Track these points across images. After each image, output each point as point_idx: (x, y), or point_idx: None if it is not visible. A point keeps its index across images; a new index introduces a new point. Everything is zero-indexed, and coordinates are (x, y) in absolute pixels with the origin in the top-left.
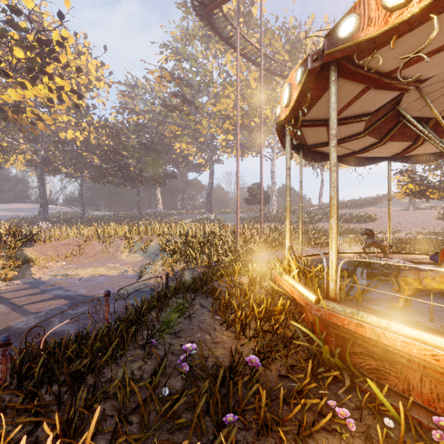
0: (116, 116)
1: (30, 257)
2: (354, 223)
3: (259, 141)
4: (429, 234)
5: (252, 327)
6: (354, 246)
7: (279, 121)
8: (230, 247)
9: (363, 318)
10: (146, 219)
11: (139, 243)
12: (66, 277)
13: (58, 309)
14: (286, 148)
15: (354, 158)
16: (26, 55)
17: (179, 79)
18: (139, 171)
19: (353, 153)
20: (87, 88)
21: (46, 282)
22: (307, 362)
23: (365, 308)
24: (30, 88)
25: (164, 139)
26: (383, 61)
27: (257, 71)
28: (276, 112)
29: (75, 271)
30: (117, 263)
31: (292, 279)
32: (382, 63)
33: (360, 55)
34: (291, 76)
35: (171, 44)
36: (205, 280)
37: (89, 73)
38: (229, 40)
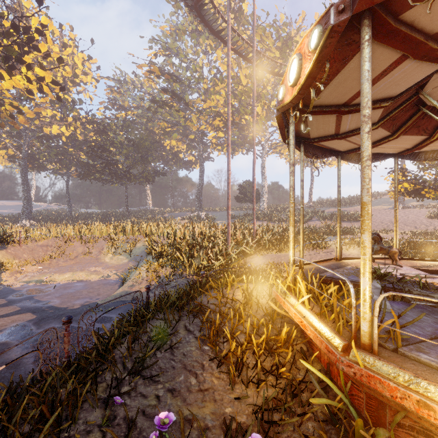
0: (104, 112)
1: (1, 261)
2: (346, 222)
3: (250, 138)
4: (423, 233)
5: (250, 364)
6: (351, 248)
7: (282, 106)
8: (221, 250)
9: (429, 393)
10: (134, 217)
11: (124, 244)
12: (41, 283)
13: (21, 326)
14: (290, 139)
15: (358, 154)
16: (2, 42)
17: (168, 74)
18: (127, 167)
19: (359, 149)
20: (74, 82)
21: (16, 290)
22: (326, 423)
23: (416, 363)
24: (8, 78)
25: (153, 135)
26: (437, 13)
27: (247, 68)
28: (278, 94)
29: (51, 277)
30: (99, 267)
31: (301, 306)
32: (434, 17)
33: (407, 2)
34: (300, 45)
35: (160, 39)
36: (191, 295)
37: (76, 66)
38: (219, 34)
